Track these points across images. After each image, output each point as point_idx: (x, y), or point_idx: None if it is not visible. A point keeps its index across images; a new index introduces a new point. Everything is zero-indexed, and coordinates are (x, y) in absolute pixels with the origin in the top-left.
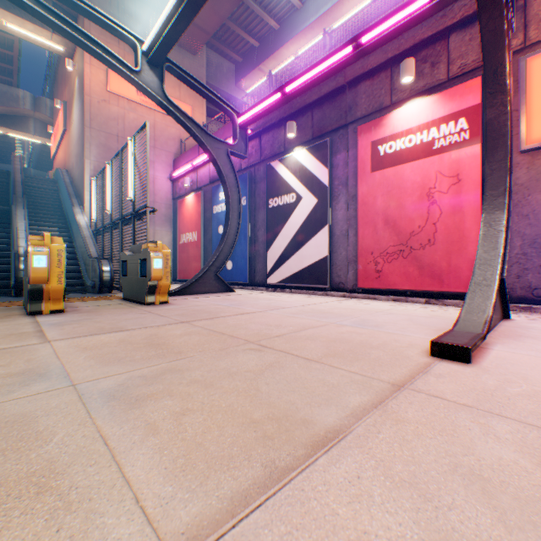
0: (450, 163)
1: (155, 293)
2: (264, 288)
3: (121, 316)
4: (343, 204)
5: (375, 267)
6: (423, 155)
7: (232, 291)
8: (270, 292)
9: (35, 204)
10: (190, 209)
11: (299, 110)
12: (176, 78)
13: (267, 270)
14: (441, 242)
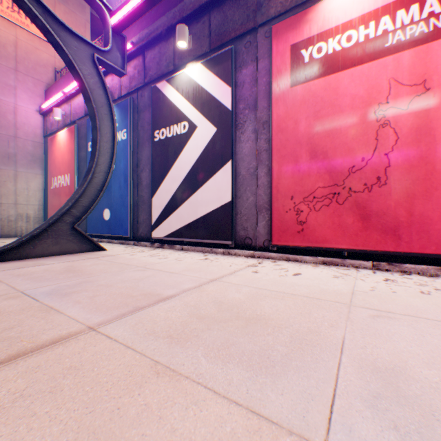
0: (413, 65)
1: None
2: (148, 243)
3: None
4: (251, 133)
5: (297, 217)
6: (370, 57)
7: (102, 249)
8: (155, 250)
9: None
10: (62, 147)
11: (193, 13)
12: None
13: (152, 220)
14: (398, 180)
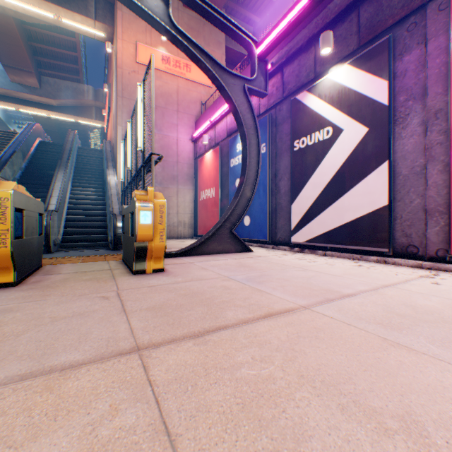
0: None
1: (145, 258)
2: (287, 248)
3: (60, 306)
4: (416, 126)
5: None
6: None
7: (250, 250)
8: (297, 254)
9: (82, 170)
10: (208, 166)
11: (337, 15)
12: (185, 4)
13: (291, 226)
14: None
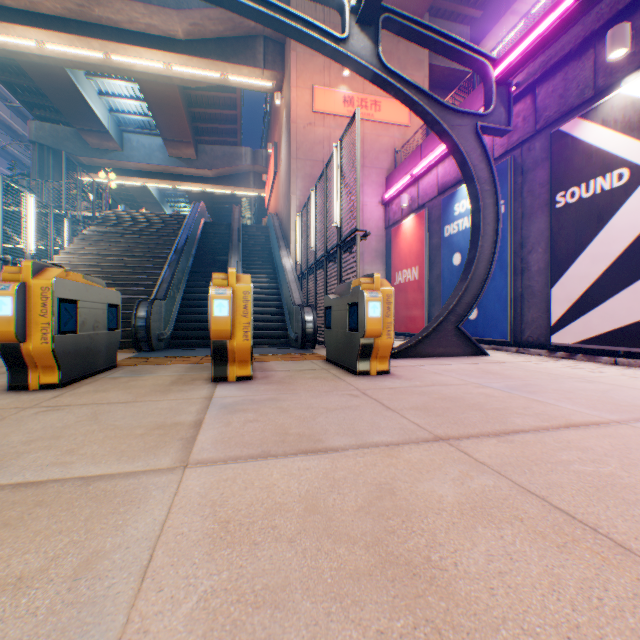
0: None
1: (368, 357)
2: (542, 352)
3: (319, 399)
4: None
5: None
6: None
7: (483, 354)
8: (563, 361)
9: (249, 252)
10: (407, 237)
11: None
12: (395, 35)
13: (550, 319)
14: None
